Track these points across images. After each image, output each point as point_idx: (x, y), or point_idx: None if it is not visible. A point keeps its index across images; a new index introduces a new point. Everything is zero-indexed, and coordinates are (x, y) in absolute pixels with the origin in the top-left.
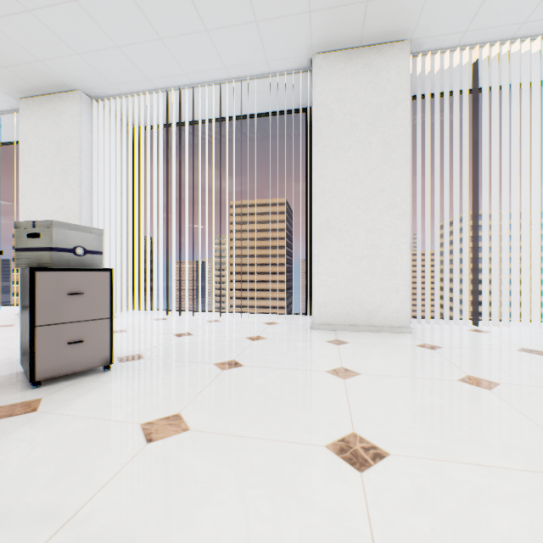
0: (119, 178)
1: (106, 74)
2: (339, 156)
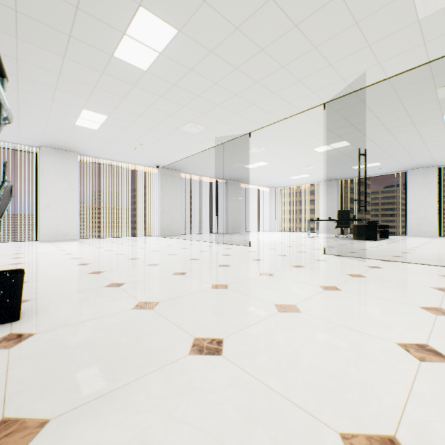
0: None
1: None
2: (53, 184)
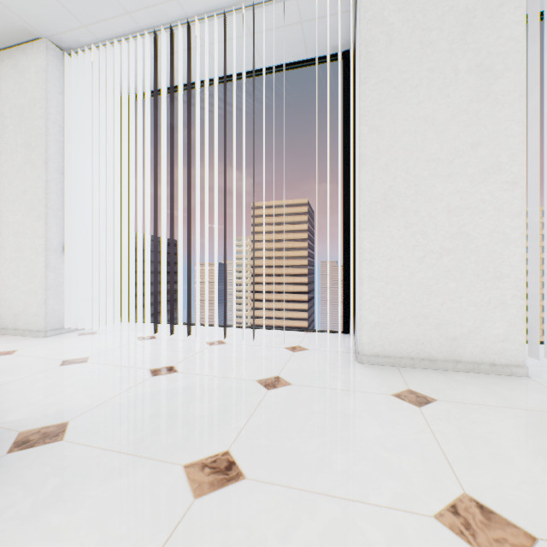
0: (104, 158)
1: (71, 6)
2: (403, 95)
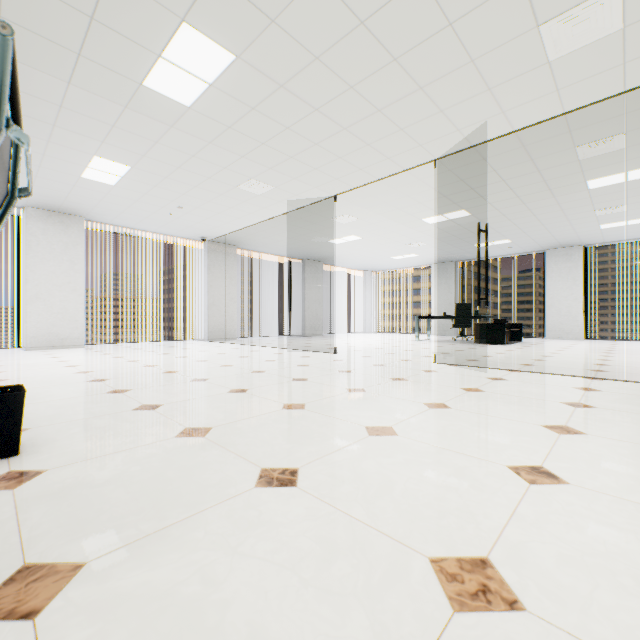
0: None
1: None
2: (45, 262)
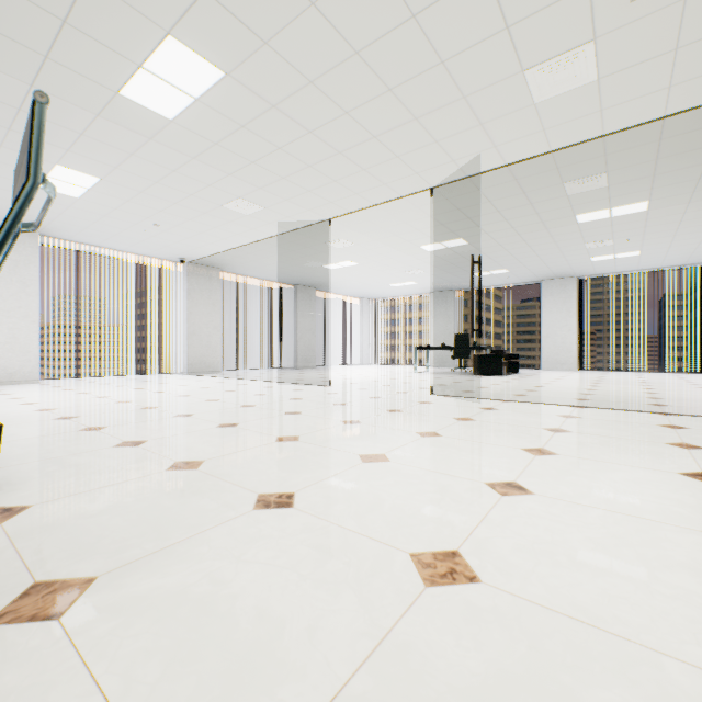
0: None
1: None
2: None
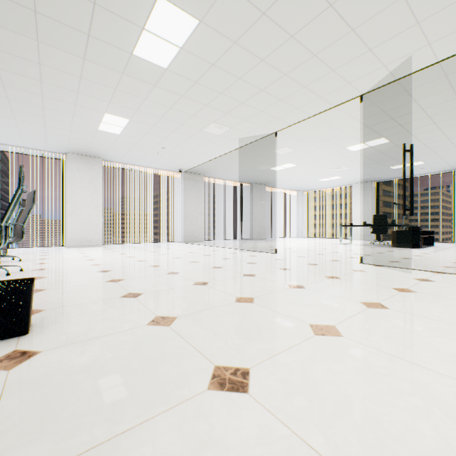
0: None
1: None
2: (78, 189)
